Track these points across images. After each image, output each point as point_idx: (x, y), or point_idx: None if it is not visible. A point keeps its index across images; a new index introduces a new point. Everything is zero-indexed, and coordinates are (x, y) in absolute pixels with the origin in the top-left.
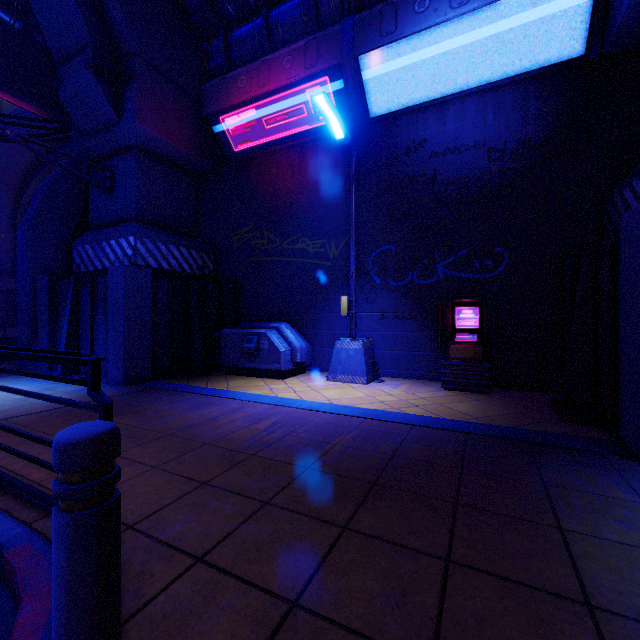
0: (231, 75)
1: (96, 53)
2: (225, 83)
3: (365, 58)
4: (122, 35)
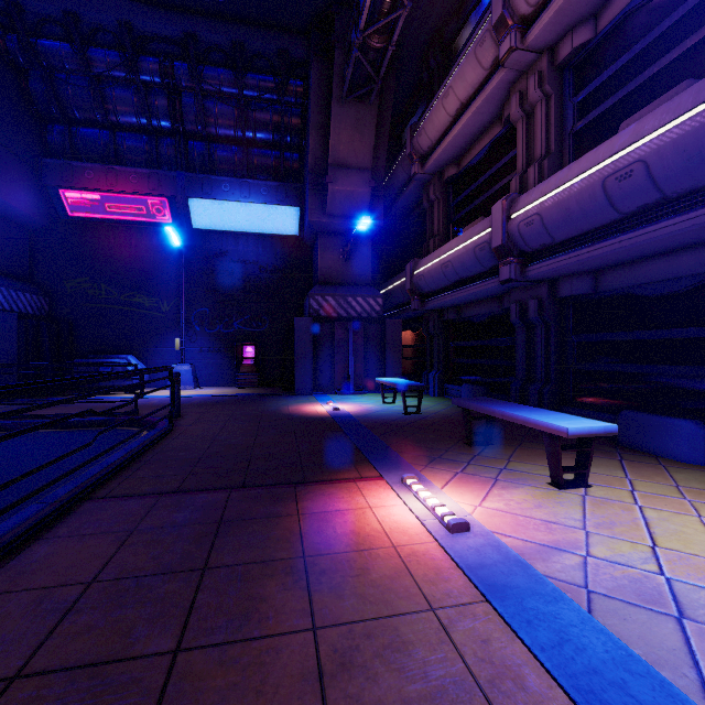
0: (77, 165)
1: None
2: (70, 168)
3: (192, 199)
4: None
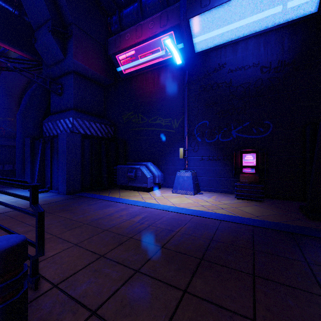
0: (122, 33)
1: (53, 23)
2: (119, 37)
3: (192, 20)
4: (66, 14)
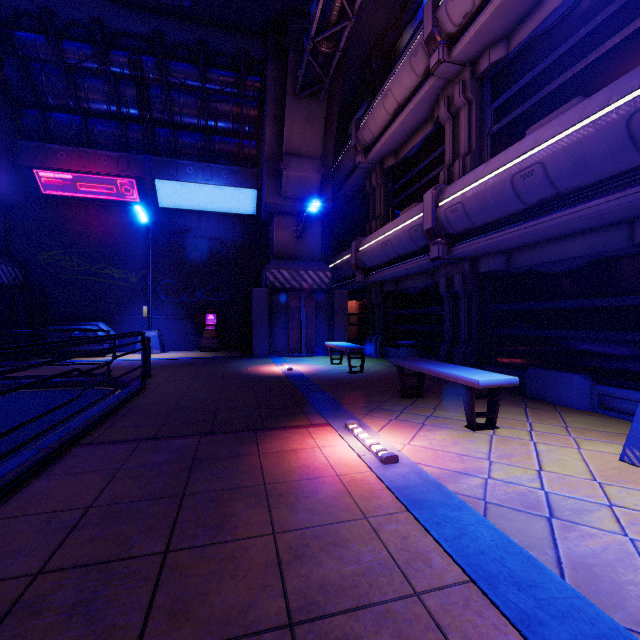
0: (51, 147)
1: None
2: (44, 150)
3: (159, 180)
4: None
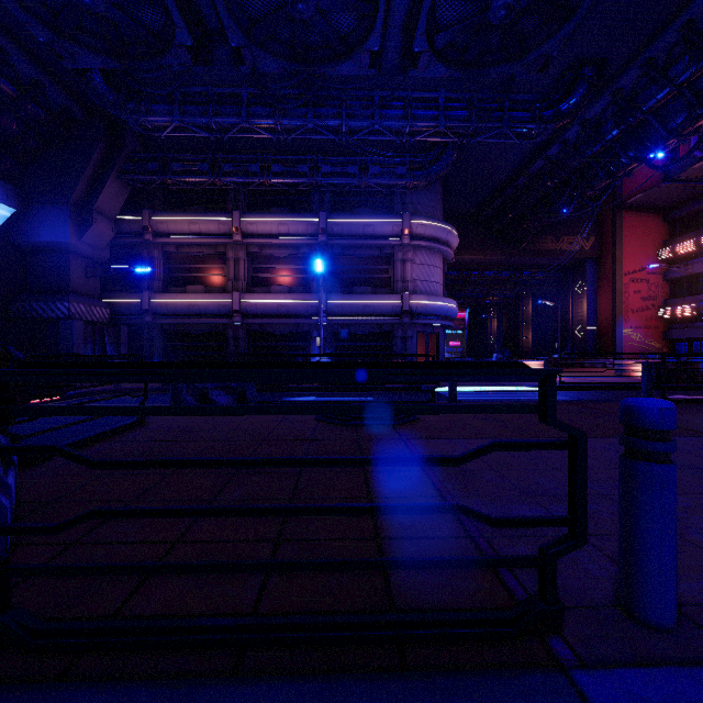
0: None
1: None
2: None
3: None
4: None
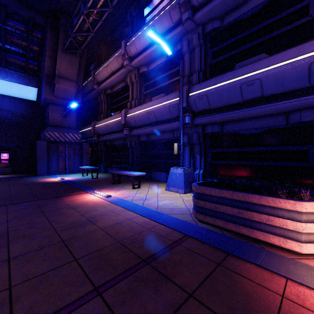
0: None
1: None
2: None
3: None
4: None
